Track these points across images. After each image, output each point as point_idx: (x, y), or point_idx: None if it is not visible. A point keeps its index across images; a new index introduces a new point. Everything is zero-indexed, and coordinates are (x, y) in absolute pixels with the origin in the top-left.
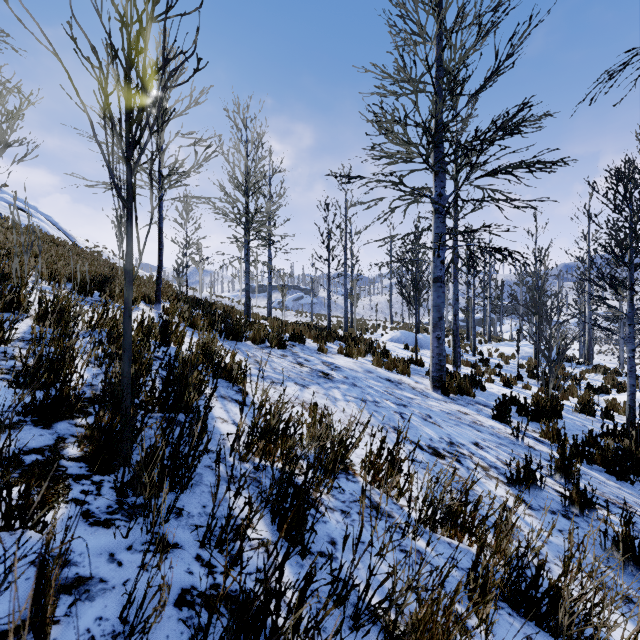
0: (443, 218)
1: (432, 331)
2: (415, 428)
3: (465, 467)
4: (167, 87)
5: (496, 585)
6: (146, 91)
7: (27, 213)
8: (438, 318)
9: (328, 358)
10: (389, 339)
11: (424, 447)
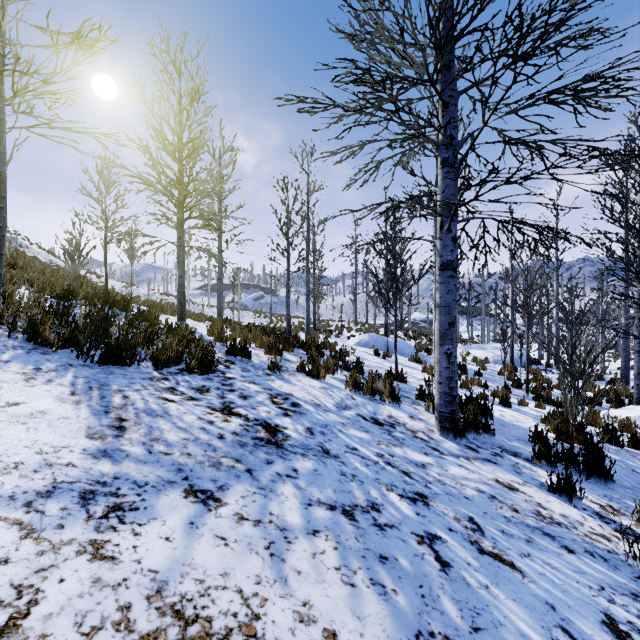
0: (456, 173)
1: (439, 344)
2: (487, 615)
3: None
4: None
5: None
6: None
7: None
8: (448, 324)
9: (282, 383)
10: (356, 343)
11: None
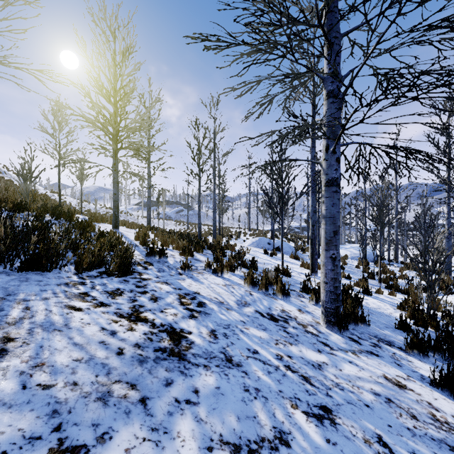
0: (339, 103)
1: (325, 249)
2: None
3: None
4: None
5: None
6: None
7: None
8: (333, 232)
9: (191, 281)
10: (250, 244)
11: None
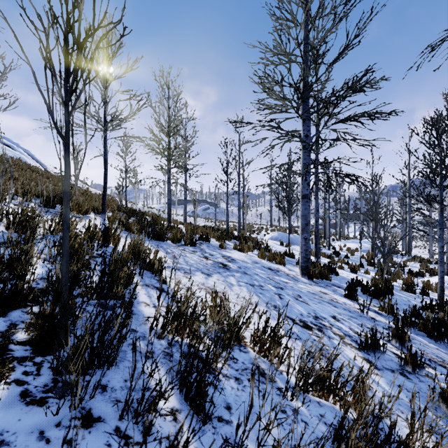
0: (309, 152)
1: (301, 233)
2: (290, 306)
3: (327, 336)
4: (98, 48)
5: (359, 446)
6: (80, 50)
7: (11, 148)
8: (305, 224)
9: (226, 253)
10: (270, 238)
11: (297, 321)
